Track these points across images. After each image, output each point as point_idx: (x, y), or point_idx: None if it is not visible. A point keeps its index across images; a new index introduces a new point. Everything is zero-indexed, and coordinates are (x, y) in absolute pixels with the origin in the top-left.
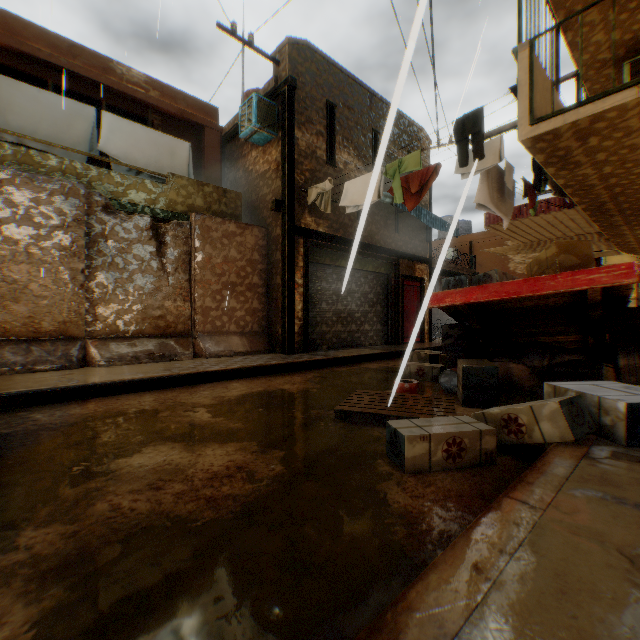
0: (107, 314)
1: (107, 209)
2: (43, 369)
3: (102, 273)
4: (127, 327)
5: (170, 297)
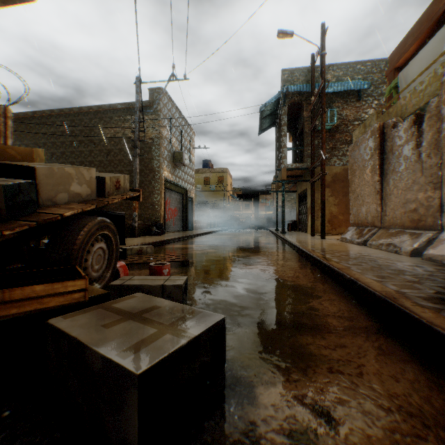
0: (389, 210)
1: (394, 128)
2: (354, 243)
3: (388, 179)
4: (396, 220)
5: (421, 188)
